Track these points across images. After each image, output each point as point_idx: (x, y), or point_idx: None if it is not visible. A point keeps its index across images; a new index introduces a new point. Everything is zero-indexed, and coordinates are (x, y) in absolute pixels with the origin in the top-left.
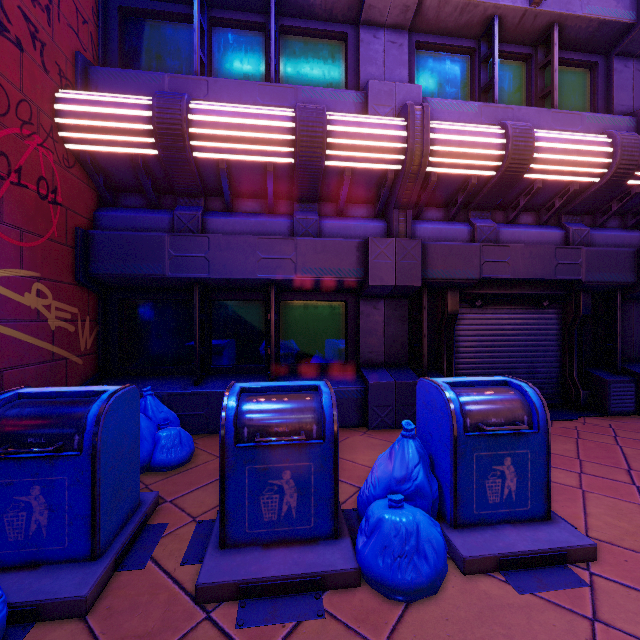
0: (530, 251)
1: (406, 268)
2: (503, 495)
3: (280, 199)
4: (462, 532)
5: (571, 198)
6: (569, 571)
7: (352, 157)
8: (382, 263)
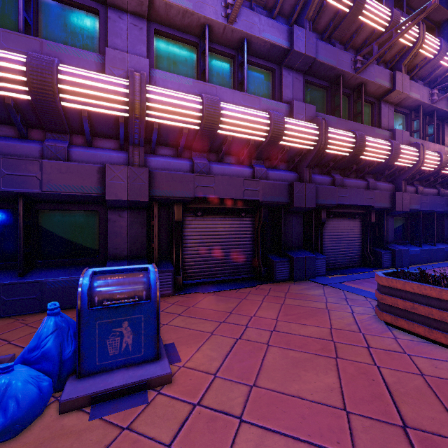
0: (228, 181)
1: (136, 188)
2: (122, 348)
3: (34, 128)
4: (81, 380)
5: (254, 149)
6: (144, 395)
7: (85, 102)
8: (117, 183)
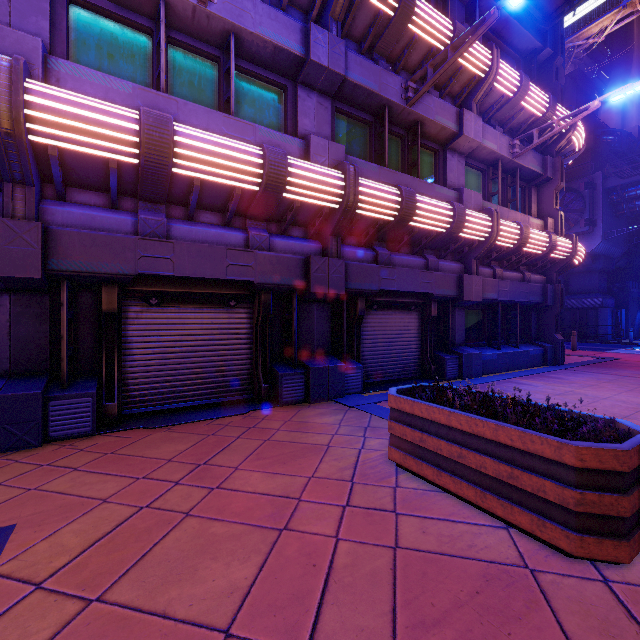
0: (198, 250)
1: (16, 255)
2: None
3: None
4: None
5: (247, 203)
6: None
7: None
8: None
